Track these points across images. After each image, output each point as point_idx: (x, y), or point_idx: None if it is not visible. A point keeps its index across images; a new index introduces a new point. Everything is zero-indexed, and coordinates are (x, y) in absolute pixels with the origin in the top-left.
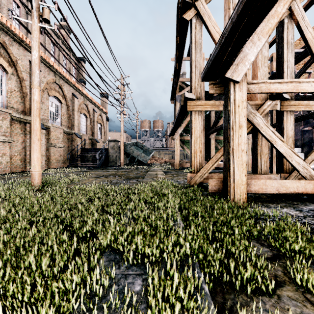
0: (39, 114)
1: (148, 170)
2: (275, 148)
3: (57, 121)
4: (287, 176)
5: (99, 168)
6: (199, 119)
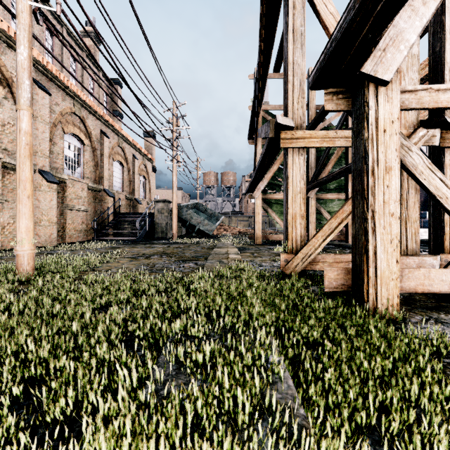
0: (31, 153)
1: (214, 246)
2: (445, 211)
3: (78, 172)
4: None
5: (140, 241)
6: (300, 163)
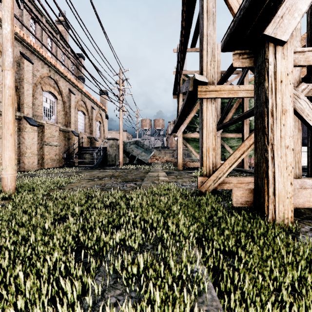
0: (13, 102)
1: (149, 170)
2: None
3: (52, 118)
4: None
5: (96, 167)
6: (212, 109)
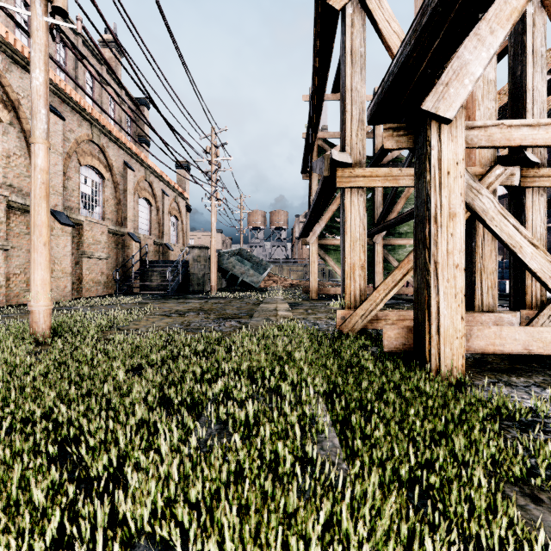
0: (47, 193)
1: (261, 301)
2: (519, 262)
3: (96, 212)
4: (533, 317)
5: (171, 296)
6: (359, 205)
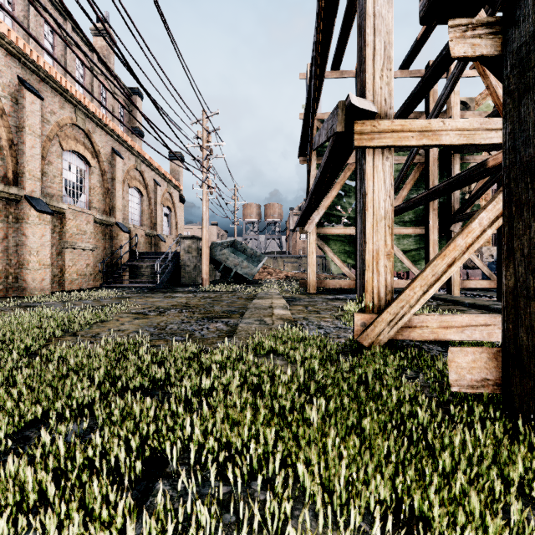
0: None
1: (255, 295)
2: None
3: (81, 201)
4: None
5: (160, 289)
6: (385, 171)
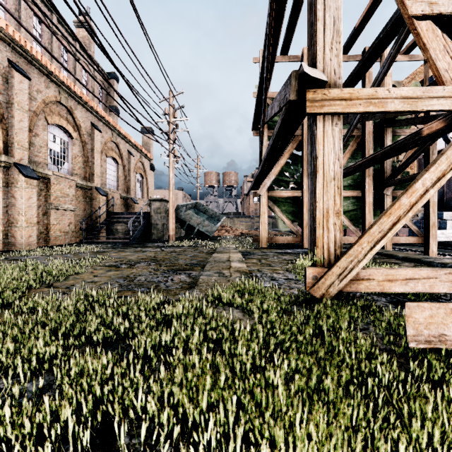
0: None
1: (214, 249)
2: None
3: (65, 168)
4: None
5: (132, 244)
6: (334, 136)
